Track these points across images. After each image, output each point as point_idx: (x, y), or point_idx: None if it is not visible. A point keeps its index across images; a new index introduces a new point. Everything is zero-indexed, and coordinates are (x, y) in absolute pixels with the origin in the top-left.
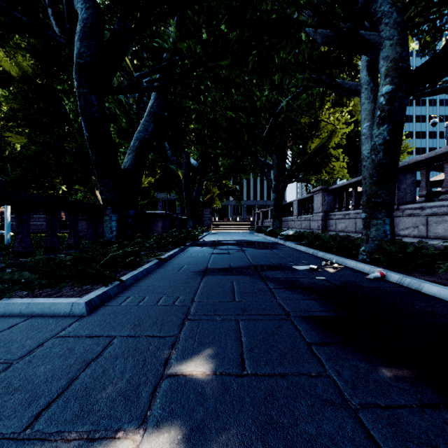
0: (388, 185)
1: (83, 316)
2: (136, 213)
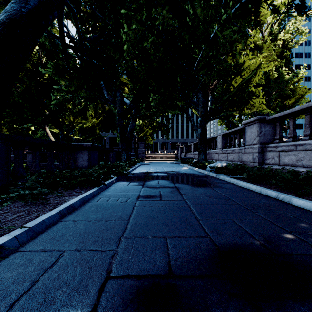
0: None
1: None
2: None
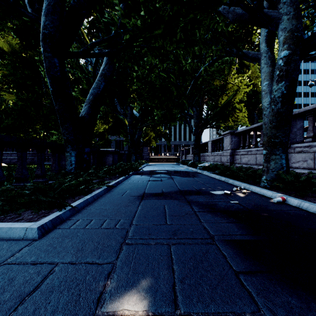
0: (285, 128)
1: (34, 240)
2: (90, 150)
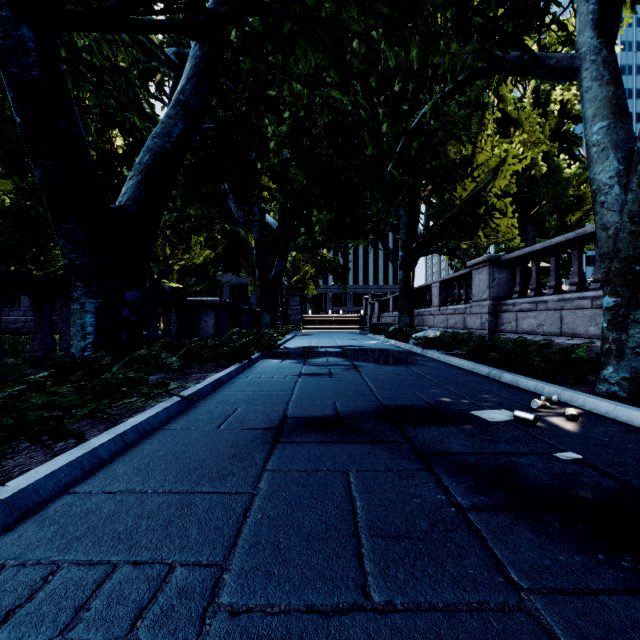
0: None
1: None
2: (142, 296)
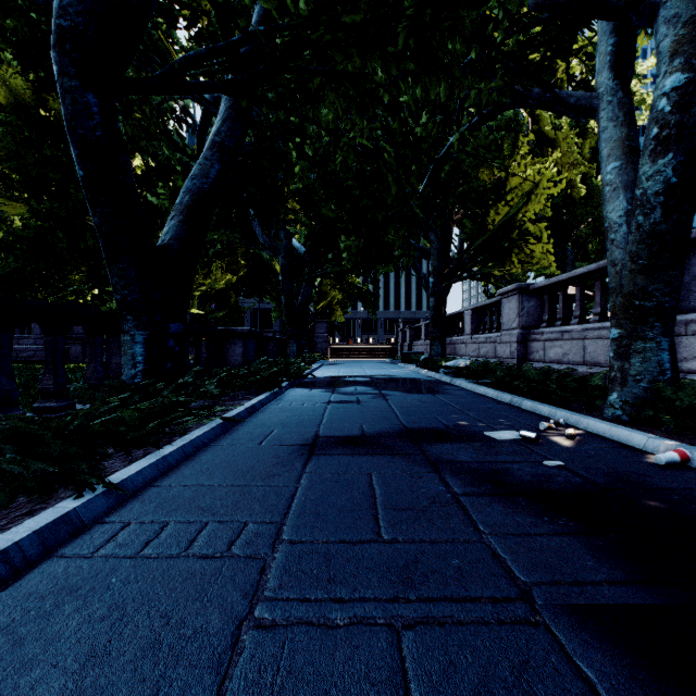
0: (670, 273)
1: None
2: (184, 328)
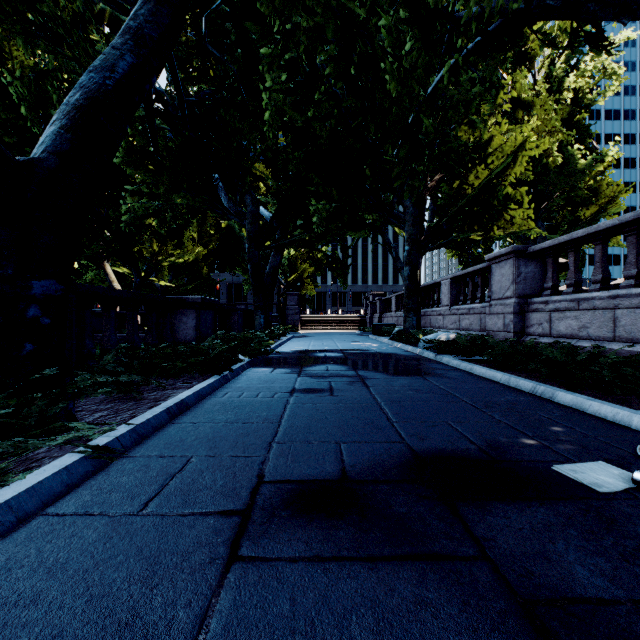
0: None
1: None
2: (63, 289)
